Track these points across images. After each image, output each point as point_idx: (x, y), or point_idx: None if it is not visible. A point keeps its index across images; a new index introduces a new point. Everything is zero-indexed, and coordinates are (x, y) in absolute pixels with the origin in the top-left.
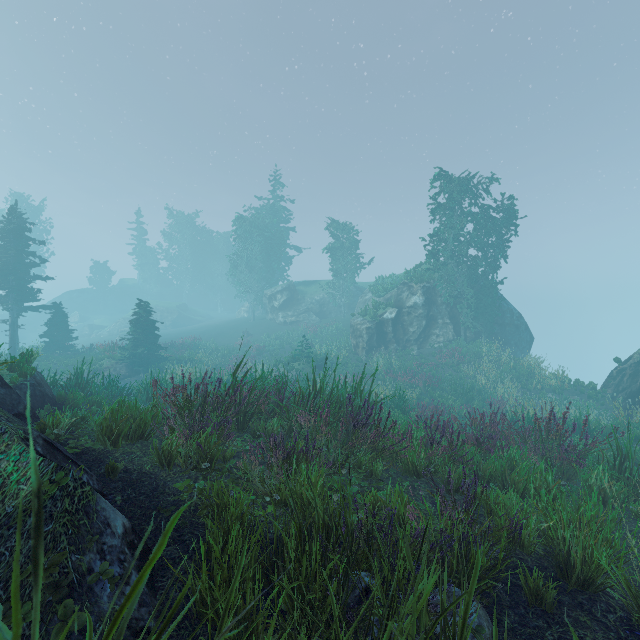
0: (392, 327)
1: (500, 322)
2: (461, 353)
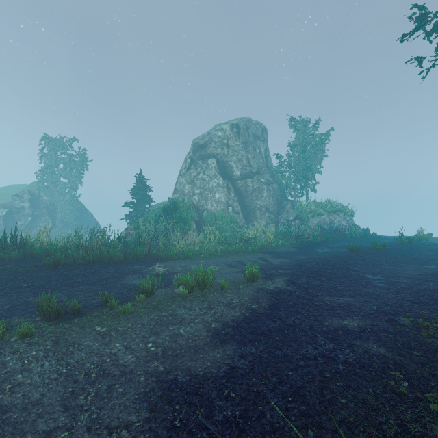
0: (4, 222)
1: (81, 218)
2: (54, 235)
